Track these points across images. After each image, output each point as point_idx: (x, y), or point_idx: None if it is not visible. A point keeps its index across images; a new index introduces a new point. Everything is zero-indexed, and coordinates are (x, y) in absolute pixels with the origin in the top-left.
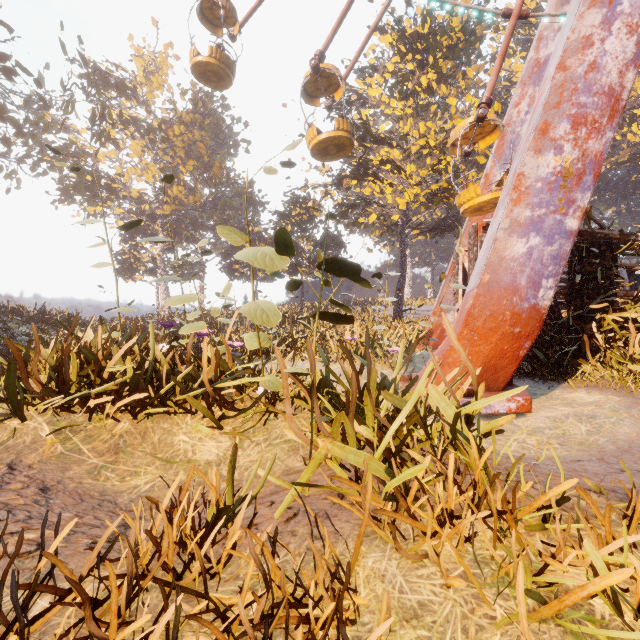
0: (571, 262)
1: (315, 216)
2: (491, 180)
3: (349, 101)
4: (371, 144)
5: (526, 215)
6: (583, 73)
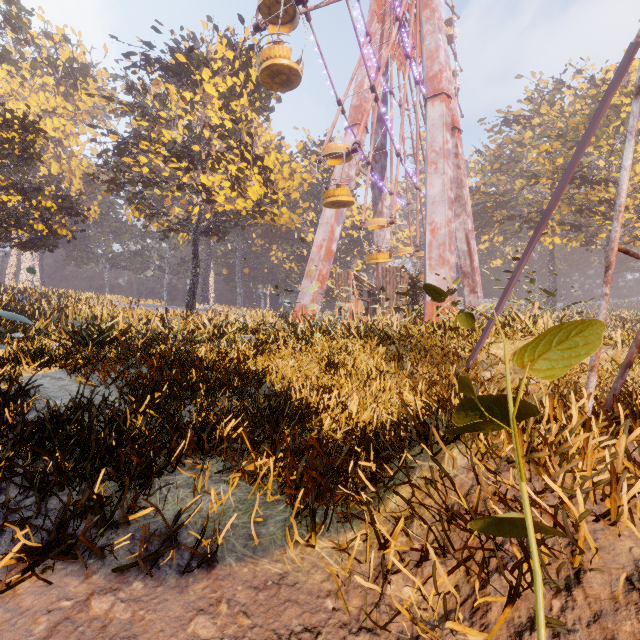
0: (412, 290)
1: (41, 157)
2: (334, 230)
3: (171, 69)
4: (221, 143)
5: (453, 275)
6: (452, 231)
